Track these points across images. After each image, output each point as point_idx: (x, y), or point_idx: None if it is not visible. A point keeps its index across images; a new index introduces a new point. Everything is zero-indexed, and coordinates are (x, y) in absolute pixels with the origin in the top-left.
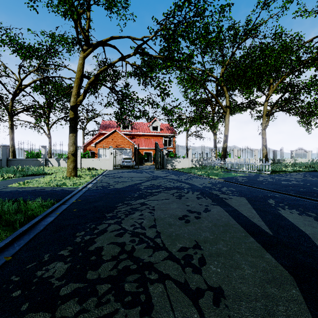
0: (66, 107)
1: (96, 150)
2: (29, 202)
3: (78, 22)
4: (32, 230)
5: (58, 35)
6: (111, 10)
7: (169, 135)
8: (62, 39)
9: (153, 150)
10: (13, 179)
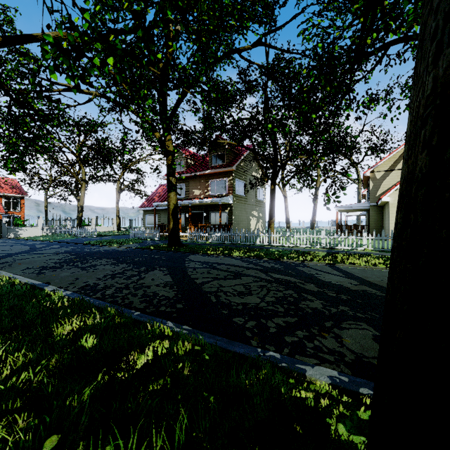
0: None
1: None
2: None
3: None
4: None
5: None
6: None
7: (15, 196)
8: None
9: None
10: None
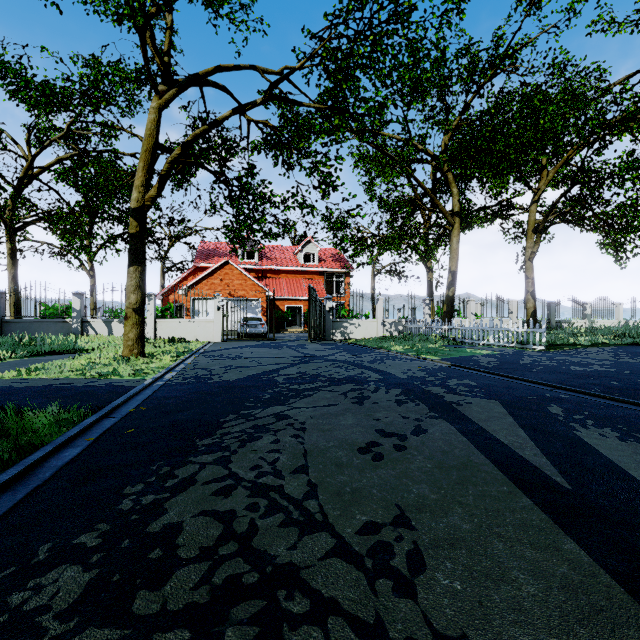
0: (127, 214)
1: (188, 301)
2: (27, 415)
3: (147, 35)
4: (25, 480)
5: (107, 62)
6: (217, 11)
7: (338, 272)
8: (116, 71)
9: (304, 302)
10: (9, 362)
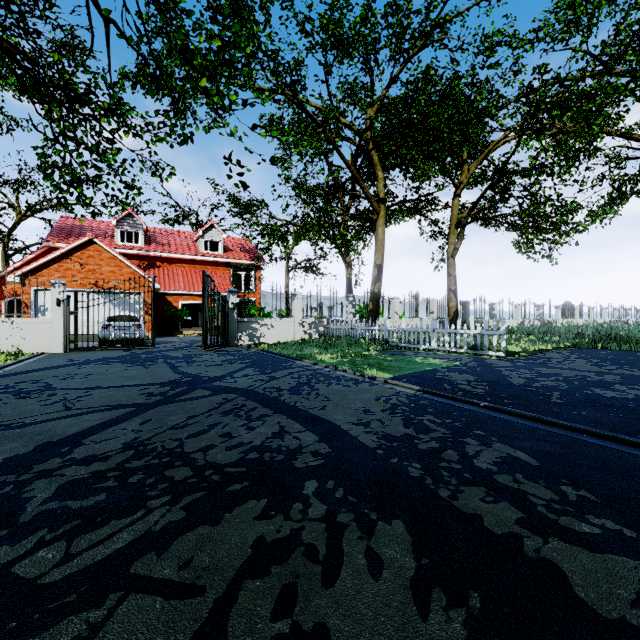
0: None
1: (26, 293)
2: None
3: None
4: None
5: None
6: None
7: (247, 265)
8: None
9: None
10: None
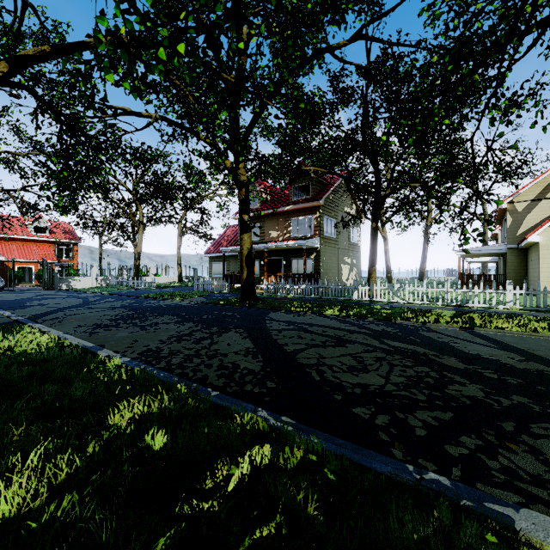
0: None
1: None
2: None
3: None
4: None
5: None
6: None
7: (67, 242)
8: None
9: (36, 263)
10: None
